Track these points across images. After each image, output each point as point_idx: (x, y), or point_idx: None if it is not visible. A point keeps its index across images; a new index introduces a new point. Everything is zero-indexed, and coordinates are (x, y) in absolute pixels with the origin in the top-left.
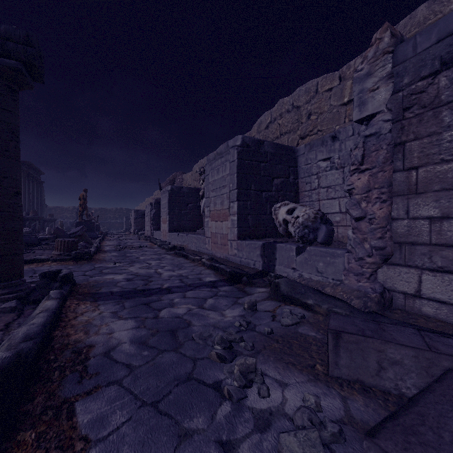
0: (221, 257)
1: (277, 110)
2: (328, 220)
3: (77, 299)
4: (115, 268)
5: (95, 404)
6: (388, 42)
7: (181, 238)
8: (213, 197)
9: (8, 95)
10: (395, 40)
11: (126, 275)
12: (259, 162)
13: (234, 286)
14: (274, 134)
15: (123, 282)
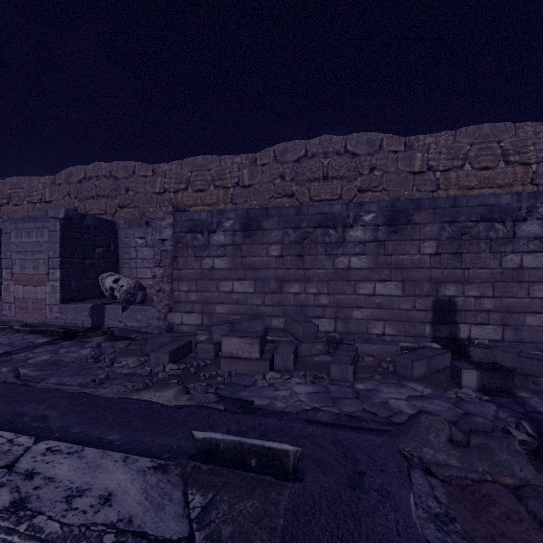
0: (34, 323)
1: (93, 170)
2: (144, 287)
3: None
4: None
5: (51, 380)
6: (171, 209)
7: None
8: (19, 260)
9: None
10: (174, 209)
11: None
12: (82, 233)
13: (73, 340)
14: (90, 193)
15: None
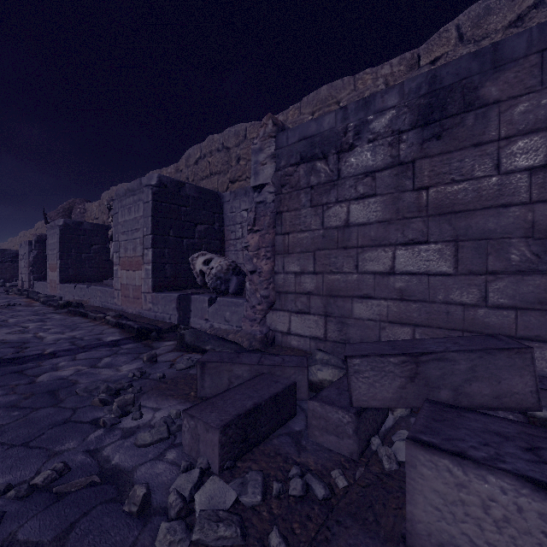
0: (133, 313)
1: (207, 146)
2: (242, 271)
3: None
4: None
5: None
6: (272, 128)
7: (80, 292)
8: (124, 241)
9: None
10: (277, 128)
11: None
12: (179, 206)
13: (141, 342)
14: (204, 173)
15: None
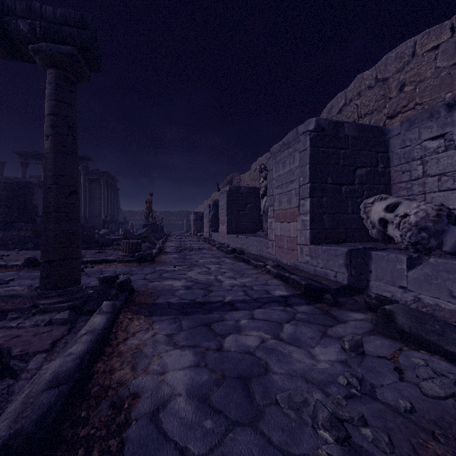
0: (287, 264)
1: (353, 89)
2: None
3: (131, 312)
4: (175, 272)
5: None
6: None
7: (240, 241)
8: (277, 195)
9: (65, 87)
10: None
11: (185, 282)
12: (337, 149)
13: (314, 305)
14: (350, 118)
15: (181, 290)
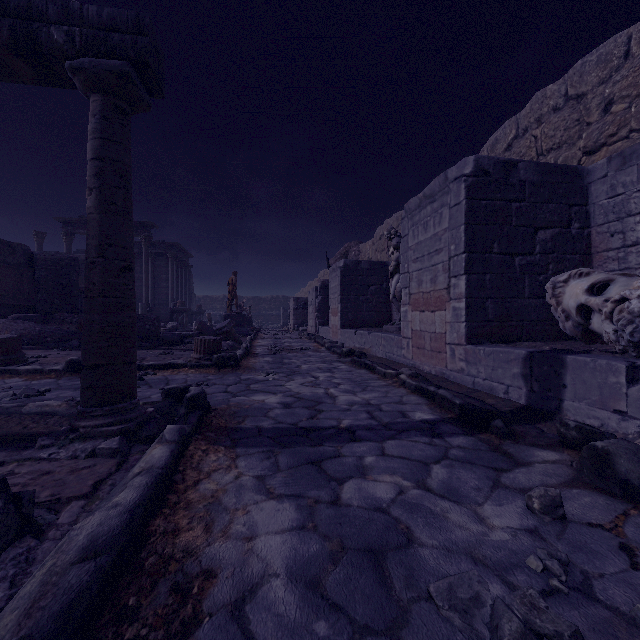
0: (431, 373)
1: (530, 113)
2: None
3: (206, 441)
4: (267, 383)
5: None
6: None
7: (360, 338)
8: (416, 272)
9: (114, 119)
10: None
11: (282, 397)
12: (508, 201)
13: (477, 436)
14: (525, 157)
15: (277, 409)
